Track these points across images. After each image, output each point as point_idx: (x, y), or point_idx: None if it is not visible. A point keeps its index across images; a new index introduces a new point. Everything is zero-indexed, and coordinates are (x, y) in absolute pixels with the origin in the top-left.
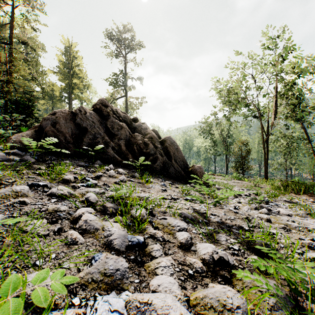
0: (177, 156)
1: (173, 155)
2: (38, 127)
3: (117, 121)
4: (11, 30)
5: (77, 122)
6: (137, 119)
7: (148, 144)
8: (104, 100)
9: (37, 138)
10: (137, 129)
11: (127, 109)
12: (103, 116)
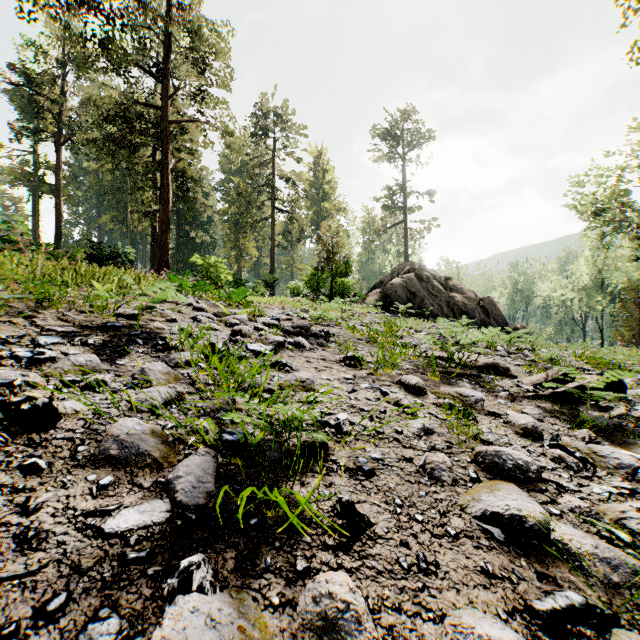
0: (496, 314)
1: (491, 314)
2: (382, 294)
3: (436, 285)
4: (272, 167)
5: (408, 289)
6: (450, 278)
7: (466, 304)
8: (421, 265)
9: (384, 302)
10: (453, 289)
11: (406, 241)
12: (423, 281)
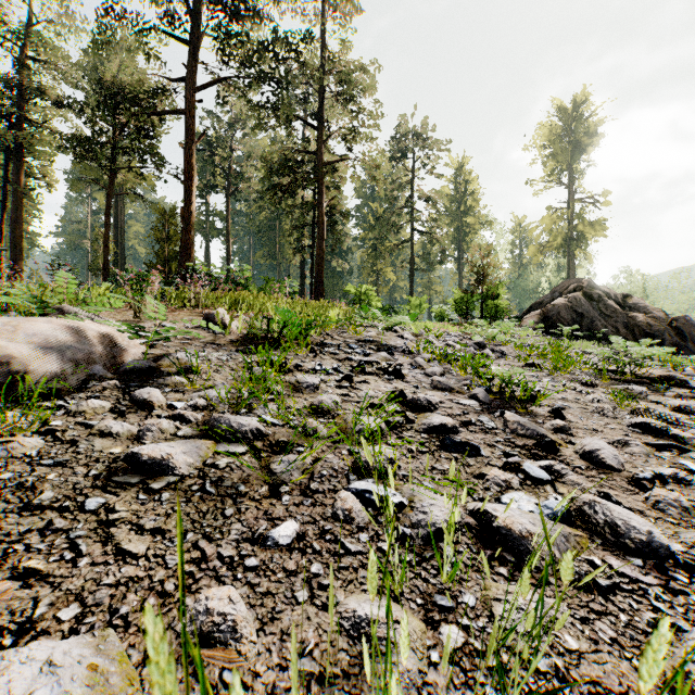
0: (694, 337)
1: (687, 336)
2: (542, 316)
3: (610, 304)
4: (411, 188)
5: (573, 309)
6: (629, 295)
7: (652, 325)
8: (590, 282)
9: (544, 325)
10: (633, 308)
11: (569, 253)
12: (592, 300)
